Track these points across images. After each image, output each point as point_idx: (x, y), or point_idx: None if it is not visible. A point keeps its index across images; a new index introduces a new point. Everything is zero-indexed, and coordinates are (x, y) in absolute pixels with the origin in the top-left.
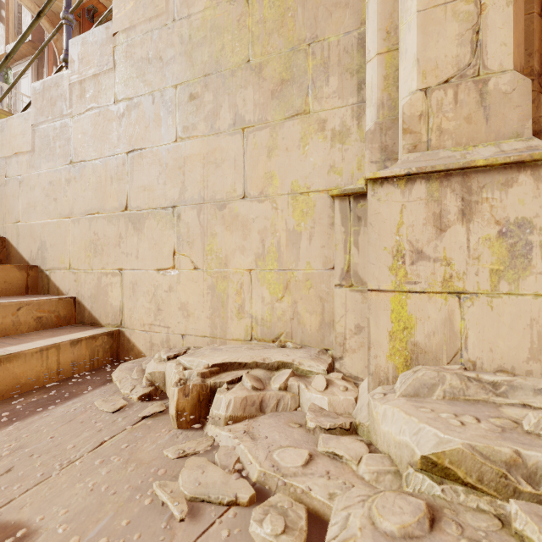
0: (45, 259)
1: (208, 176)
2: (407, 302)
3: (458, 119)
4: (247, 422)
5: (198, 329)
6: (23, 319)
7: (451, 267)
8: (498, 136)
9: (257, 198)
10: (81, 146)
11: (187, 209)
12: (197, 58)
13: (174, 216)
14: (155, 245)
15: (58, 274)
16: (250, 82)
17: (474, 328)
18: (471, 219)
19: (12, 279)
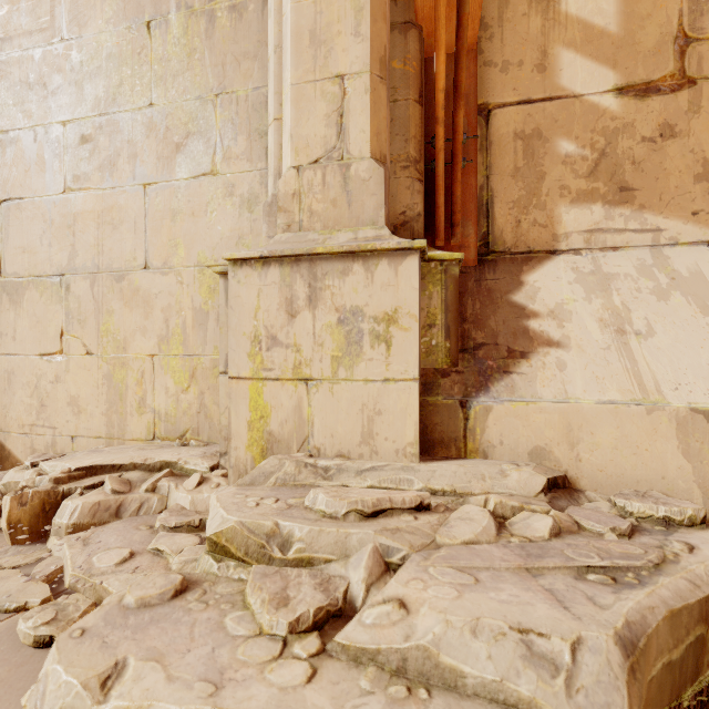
0: None
1: (104, 239)
2: (264, 390)
3: (326, 202)
4: (94, 529)
5: (92, 429)
6: None
7: (301, 353)
8: (358, 223)
9: (160, 270)
10: None
11: (78, 279)
12: (91, 91)
13: (62, 287)
14: (38, 323)
15: None
16: (152, 130)
17: (319, 414)
18: (316, 306)
19: None
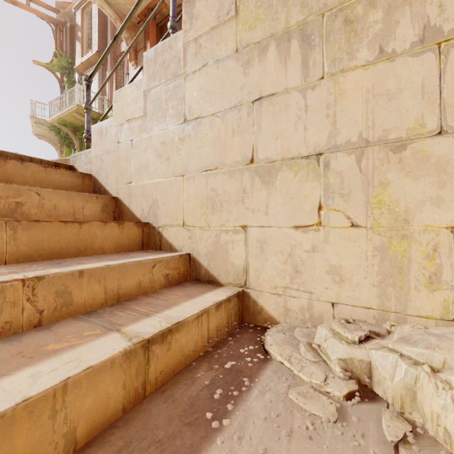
0: (157, 216)
1: (375, 112)
2: None
3: None
4: None
5: (358, 299)
6: (156, 277)
7: None
8: None
9: None
10: (196, 102)
11: (340, 155)
12: None
13: (320, 165)
14: (291, 199)
15: (171, 231)
16: None
17: None
18: None
19: (132, 235)
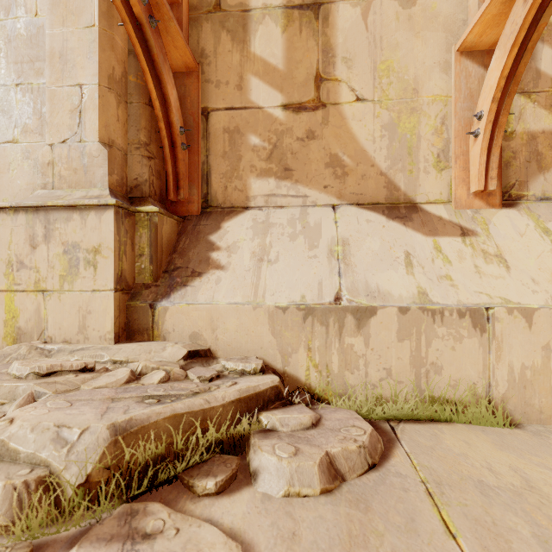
0: None
1: None
2: (15, 298)
3: (70, 170)
4: None
5: None
6: None
7: (40, 273)
8: (91, 185)
9: None
10: None
11: None
12: None
13: None
14: None
15: None
16: None
17: (52, 314)
18: (50, 241)
19: None
